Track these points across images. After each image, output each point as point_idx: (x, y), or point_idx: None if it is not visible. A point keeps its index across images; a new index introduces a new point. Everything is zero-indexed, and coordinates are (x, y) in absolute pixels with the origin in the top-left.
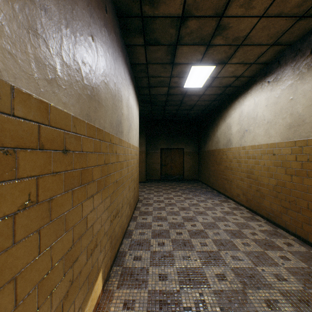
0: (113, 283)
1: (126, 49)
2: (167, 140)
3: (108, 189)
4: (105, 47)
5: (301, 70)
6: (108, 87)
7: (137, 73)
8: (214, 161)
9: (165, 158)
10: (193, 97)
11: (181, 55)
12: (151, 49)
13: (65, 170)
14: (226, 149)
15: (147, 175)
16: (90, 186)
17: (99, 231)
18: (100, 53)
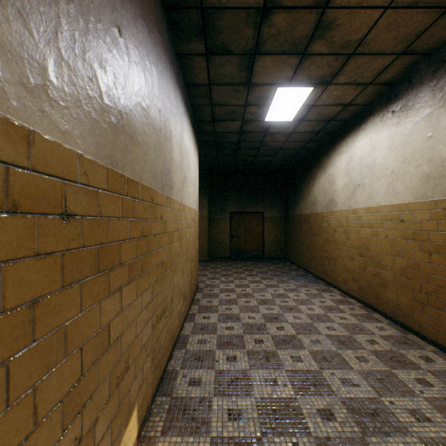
0: (155, 425)
1: (179, 61)
2: (240, 200)
3: (148, 276)
4: (142, 51)
5: (445, 92)
6: (148, 115)
7: (195, 99)
8: (308, 230)
9: (237, 226)
10: (278, 136)
11: (262, 71)
12: (217, 62)
13: (65, 249)
14: (327, 214)
15: (210, 251)
16: (115, 273)
17: (131, 345)
18: (133, 59)
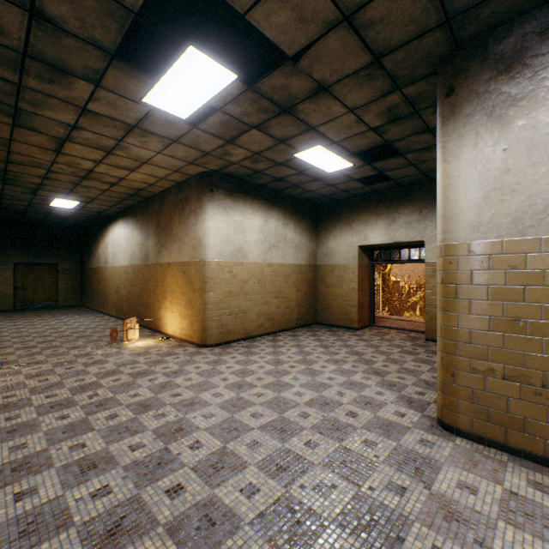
0: None
1: None
2: (28, 252)
3: None
4: None
5: (134, 224)
6: None
7: None
8: (97, 280)
9: (25, 278)
10: (65, 212)
11: (44, 193)
12: (11, 186)
13: None
14: (105, 268)
15: None
16: None
17: None
18: None
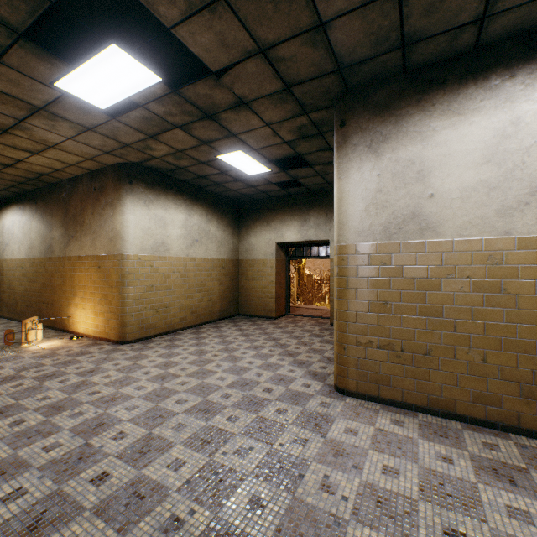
0: None
1: None
2: None
3: None
4: None
5: (34, 211)
6: None
7: None
8: None
9: None
10: None
11: None
12: None
13: None
14: None
15: None
16: None
17: None
18: None
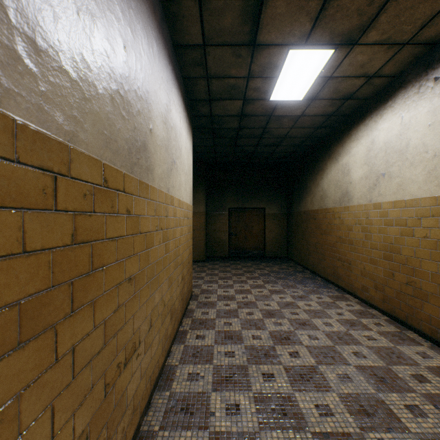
0: None
1: (163, 6)
2: (239, 196)
3: (94, 308)
4: None
5: None
6: (94, 36)
7: (187, 68)
8: (316, 228)
9: (237, 224)
10: (284, 120)
11: (271, 23)
12: (213, 7)
13: None
14: (340, 209)
15: (208, 250)
16: None
17: None
18: None
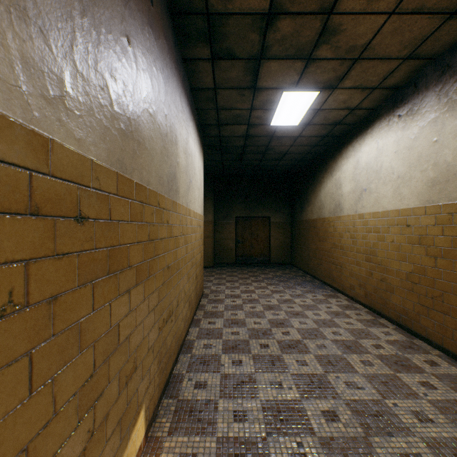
0: (162, 426)
1: (184, 65)
2: (245, 205)
3: (155, 279)
4: (149, 57)
5: (450, 97)
6: (155, 120)
7: (200, 103)
8: (315, 235)
9: (243, 232)
10: (284, 140)
11: (267, 75)
12: (222, 66)
13: (79, 250)
14: (334, 219)
15: (216, 257)
16: (124, 275)
17: (139, 346)
18: (141, 66)
